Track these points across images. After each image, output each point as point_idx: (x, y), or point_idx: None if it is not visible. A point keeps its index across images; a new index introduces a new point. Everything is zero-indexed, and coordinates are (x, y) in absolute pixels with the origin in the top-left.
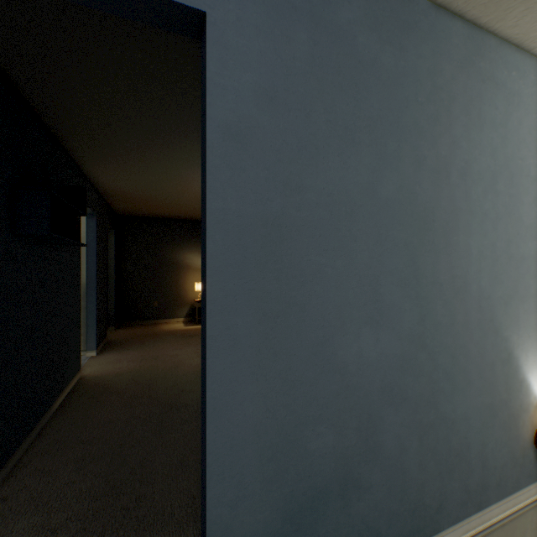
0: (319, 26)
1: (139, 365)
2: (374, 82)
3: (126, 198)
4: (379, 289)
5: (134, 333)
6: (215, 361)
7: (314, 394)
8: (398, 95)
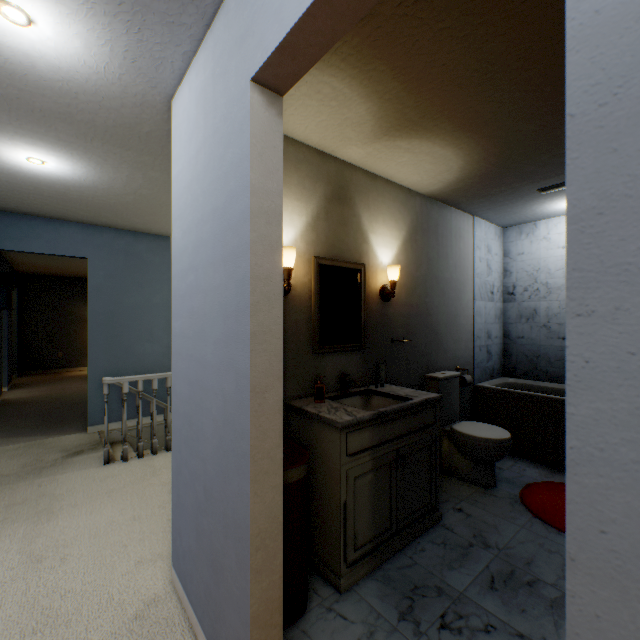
0: (129, 254)
1: (51, 392)
2: (151, 267)
3: (34, 265)
4: (154, 331)
5: (40, 378)
6: (92, 350)
7: (127, 361)
8: (162, 270)
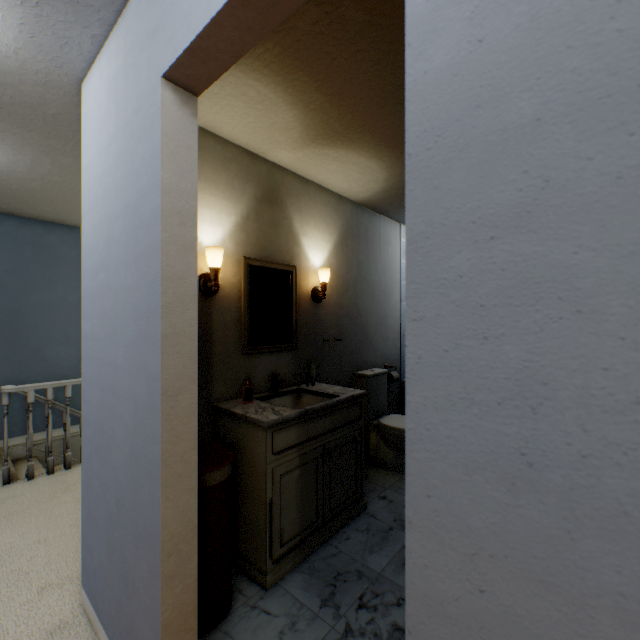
0: (37, 247)
1: None
2: (66, 262)
3: None
4: (69, 333)
5: None
6: None
7: (35, 367)
8: (80, 265)
